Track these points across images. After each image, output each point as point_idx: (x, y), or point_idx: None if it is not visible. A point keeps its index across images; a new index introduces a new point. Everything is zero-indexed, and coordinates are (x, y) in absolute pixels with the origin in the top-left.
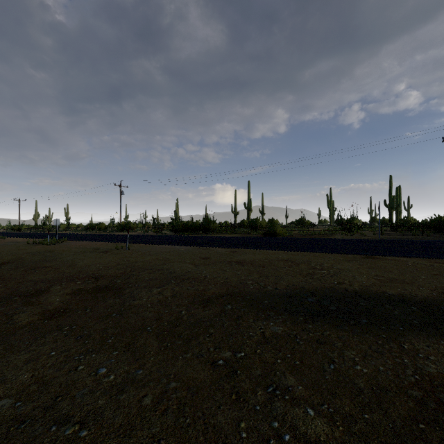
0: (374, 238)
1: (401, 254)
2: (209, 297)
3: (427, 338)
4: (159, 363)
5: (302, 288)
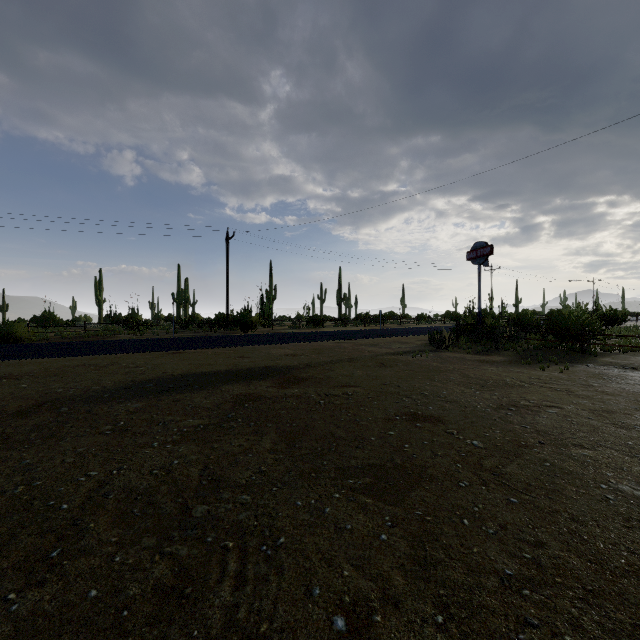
0: (169, 337)
1: (202, 347)
2: (20, 410)
3: (232, 385)
4: (41, 452)
5: (134, 381)
